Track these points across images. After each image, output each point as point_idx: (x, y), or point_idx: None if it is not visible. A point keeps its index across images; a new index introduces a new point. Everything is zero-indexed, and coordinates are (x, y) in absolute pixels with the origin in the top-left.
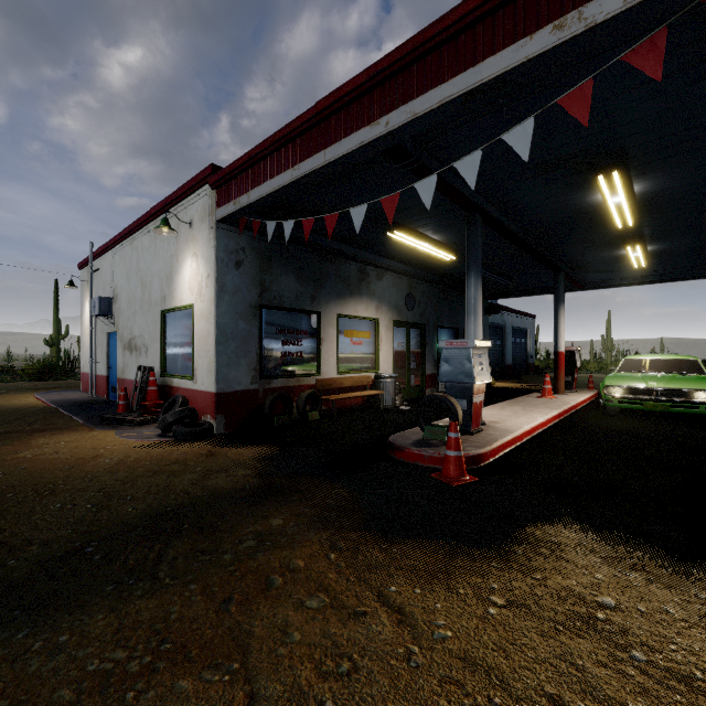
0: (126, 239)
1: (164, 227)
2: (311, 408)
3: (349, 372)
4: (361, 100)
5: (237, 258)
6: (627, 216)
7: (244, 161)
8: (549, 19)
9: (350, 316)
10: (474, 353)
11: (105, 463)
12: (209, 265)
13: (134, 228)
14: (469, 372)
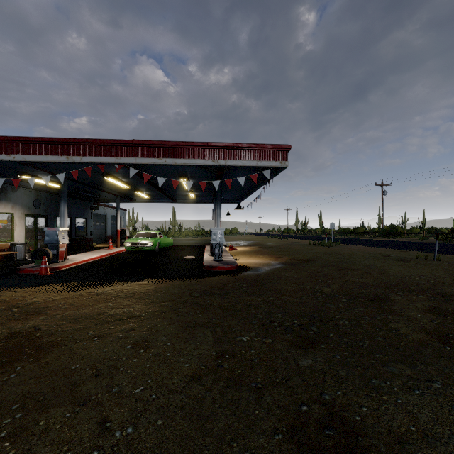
0: None
1: None
2: None
3: None
4: (2, 144)
5: None
6: (125, 186)
7: None
8: (66, 154)
9: None
10: (60, 232)
11: None
12: None
13: None
14: (57, 239)
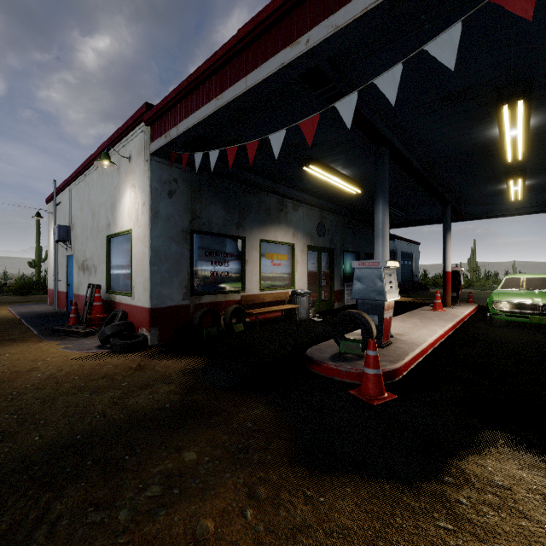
0: (80, 176)
1: (104, 160)
2: (237, 321)
3: (269, 289)
4: (281, 23)
5: (170, 188)
6: (519, 150)
7: (173, 96)
8: None
9: (270, 241)
10: (385, 272)
11: (35, 378)
12: (144, 194)
13: (85, 166)
14: (380, 290)
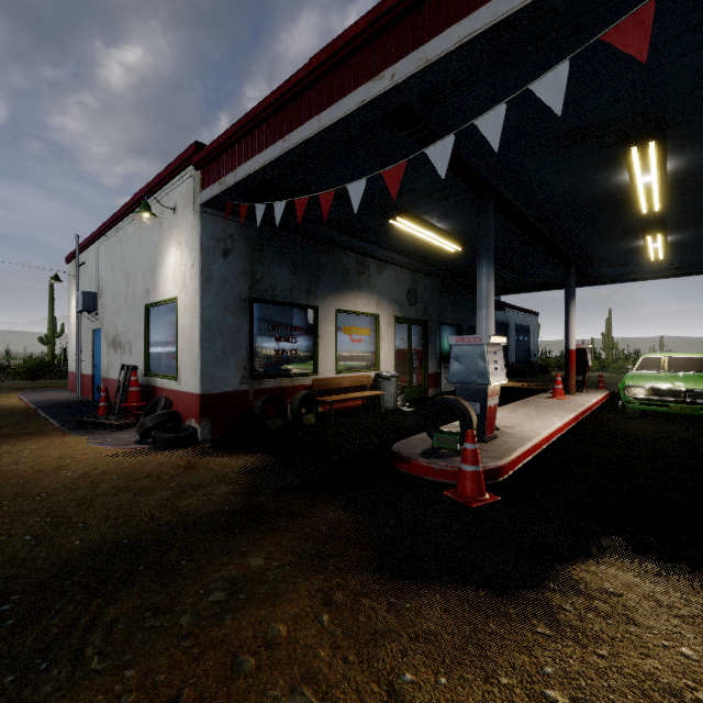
0: (110, 230)
1: (144, 212)
2: (307, 410)
3: (347, 371)
4: (361, 52)
5: (225, 246)
6: (654, 199)
7: (230, 135)
8: None
9: (348, 311)
10: (489, 350)
11: (66, 477)
12: (193, 253)
13: (117, 218)
14: (483, 371)
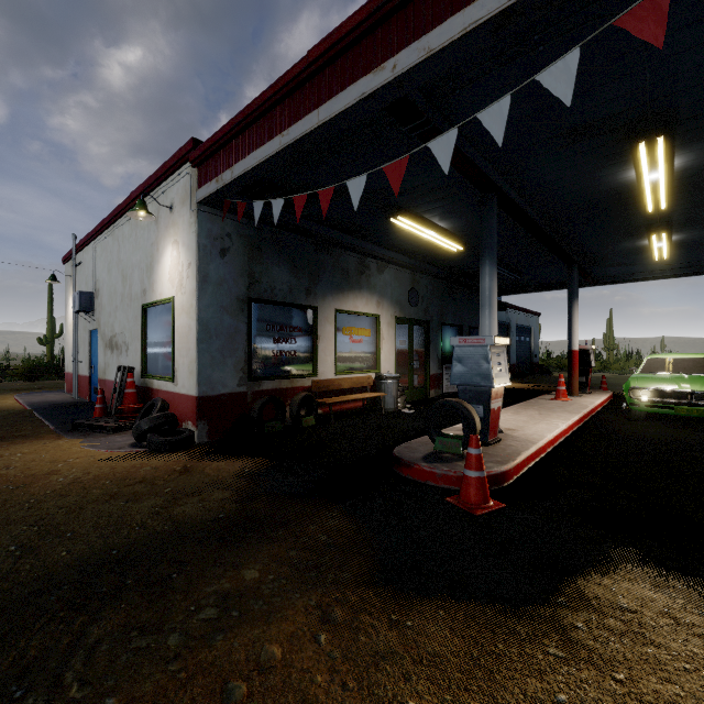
0: (107, 229)
1: (140, 210)
2: (306, 413)
3: (347, 372)
4: (361, 43)
5: (222, 245)
6: (661, 197)
7: (226, 131)
8: None
9: (349, 311)
10: (492, 352)
11: (57, 483)
12: (190, 252)
13: (114, 217)
14: (486, 373)
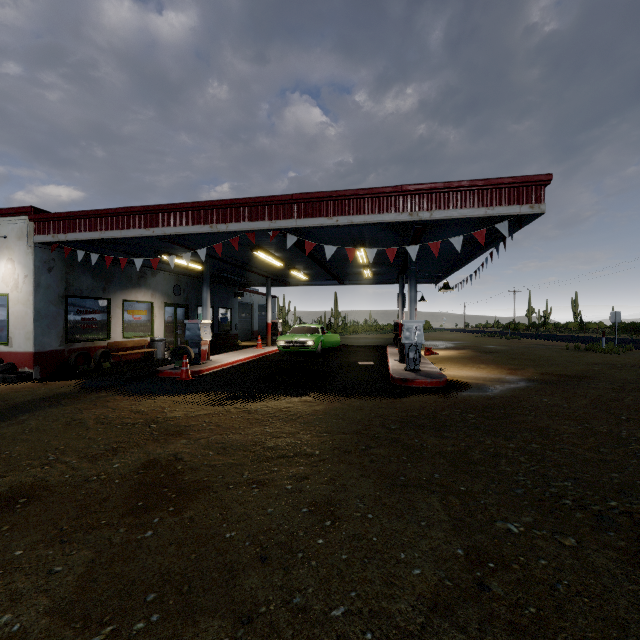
0: None
1: None
2: (104, 361)
3: (131, 337)
4: (141, 216)
5: (49, 265)
6: (278, 263)
7: (63, 216)
8: (209, 223)
9: (132, 300)
10: (202, 326)
11: None
12: (27, 269)
13: None
14: (199, 335)
